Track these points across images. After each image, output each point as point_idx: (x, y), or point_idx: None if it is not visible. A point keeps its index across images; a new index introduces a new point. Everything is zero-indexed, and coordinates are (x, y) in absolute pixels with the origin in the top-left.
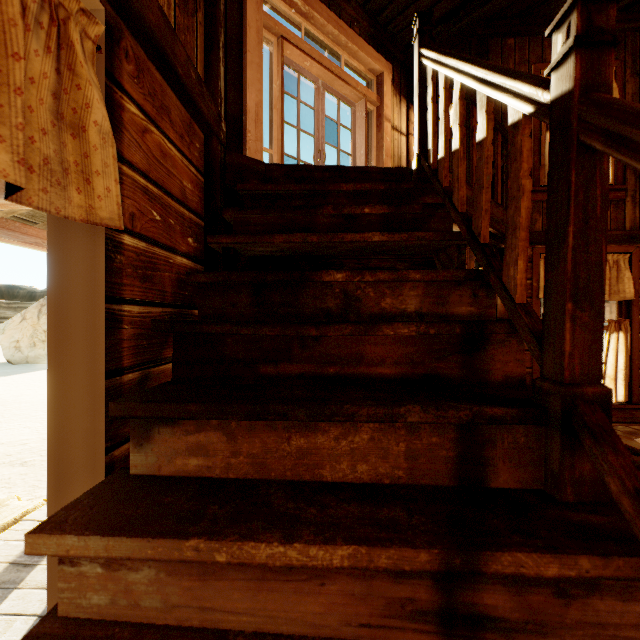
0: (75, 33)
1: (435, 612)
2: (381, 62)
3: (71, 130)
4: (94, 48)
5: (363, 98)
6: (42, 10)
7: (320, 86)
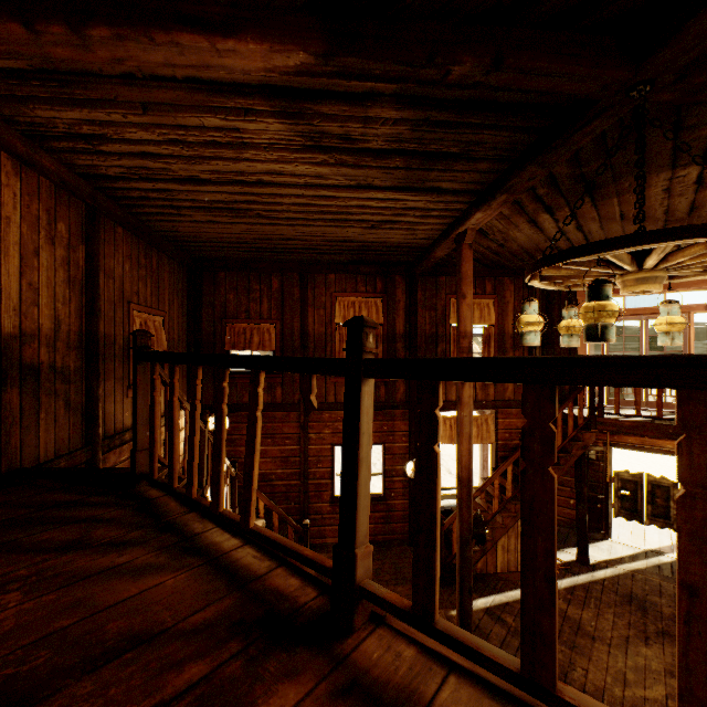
0: (489, 419)
1: (501, 499)
2: (706, 281)
3: (488, 432)
4: (492, 418)
5: (687, 313)
6: (484, 421)
7: (643, 320)
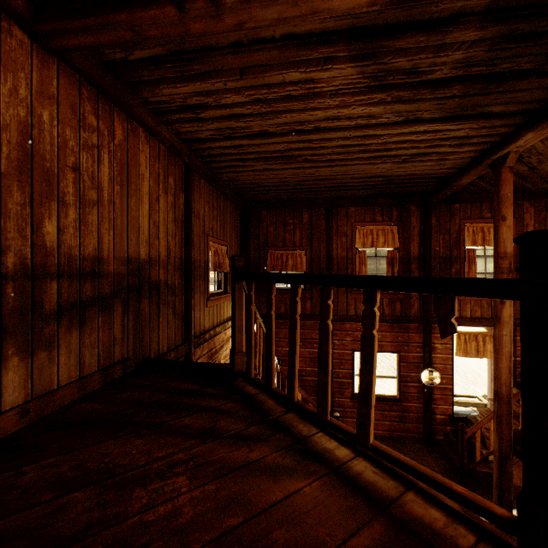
0: None
1: None
2: None
3: None
4: None
5: None
6: None
7: None
